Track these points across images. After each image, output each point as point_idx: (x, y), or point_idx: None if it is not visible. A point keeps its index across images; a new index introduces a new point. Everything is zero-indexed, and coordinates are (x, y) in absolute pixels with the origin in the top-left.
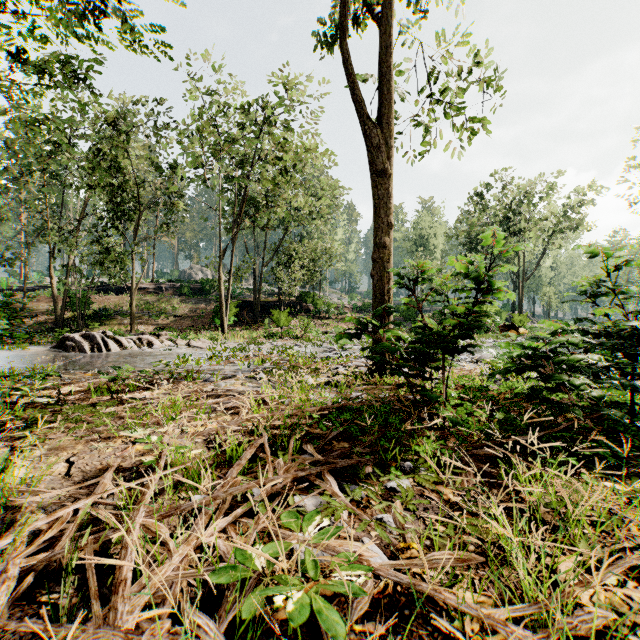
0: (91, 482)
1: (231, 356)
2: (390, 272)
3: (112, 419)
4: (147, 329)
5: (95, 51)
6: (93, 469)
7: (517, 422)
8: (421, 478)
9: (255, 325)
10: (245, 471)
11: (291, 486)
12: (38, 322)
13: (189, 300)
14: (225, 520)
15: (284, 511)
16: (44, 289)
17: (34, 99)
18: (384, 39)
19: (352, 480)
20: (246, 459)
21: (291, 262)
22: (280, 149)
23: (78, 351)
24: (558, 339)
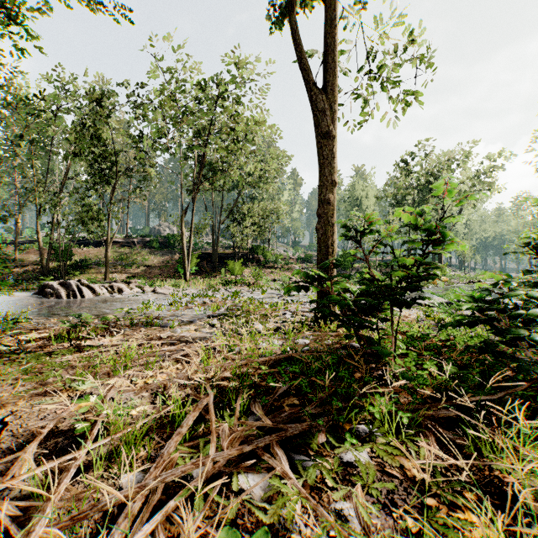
0: (8, 459)
1: (190, 302)
2: (334, 226)
3: (65, 368)
4: (121, 277)
5: (46, 5)
6: (26, 432)
7: (469, 376)
8: (381, 450)
9: (213, 274)
10: (186, 439)
11: (236, 461)
12: (27, 271)
13: (157, 252)
14: (152, 520)
15: (224, 510)
16: (34, 243)
17: (22, 79)
18: (328, 11)
19: (304, 450)
20: (187, 426)
21: (244, 220)
22: (234, 121)
23: (55, 297)
24: (518, 293)
